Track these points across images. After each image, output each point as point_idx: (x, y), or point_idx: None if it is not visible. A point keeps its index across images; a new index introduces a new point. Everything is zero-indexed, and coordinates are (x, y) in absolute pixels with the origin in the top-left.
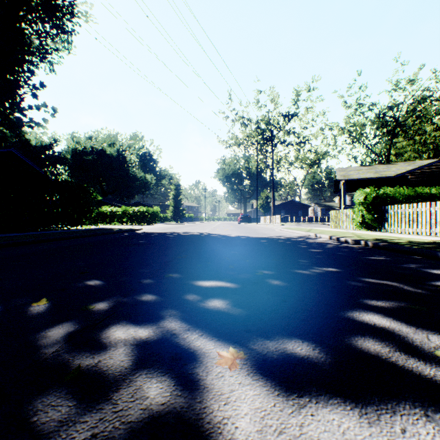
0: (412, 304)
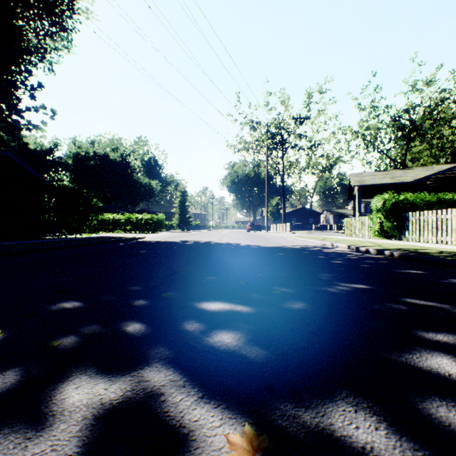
0: None
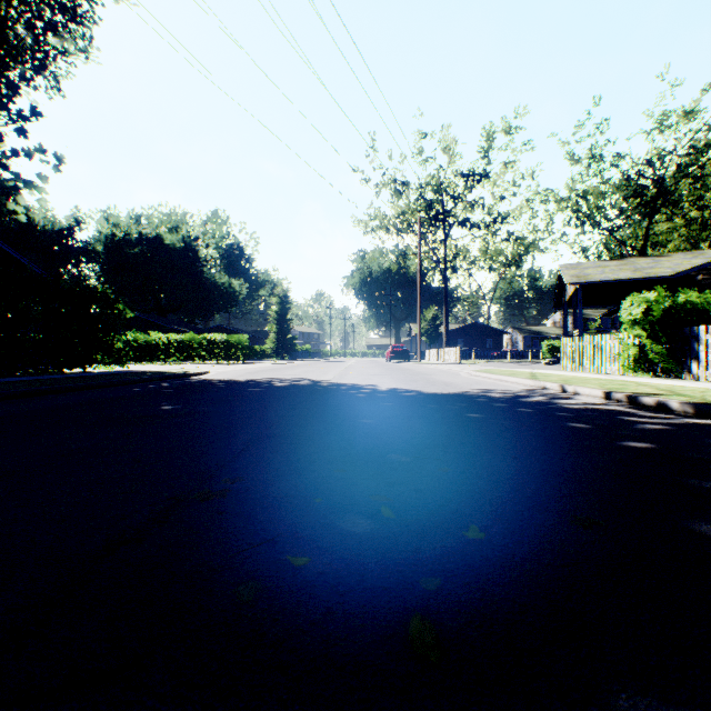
0: None
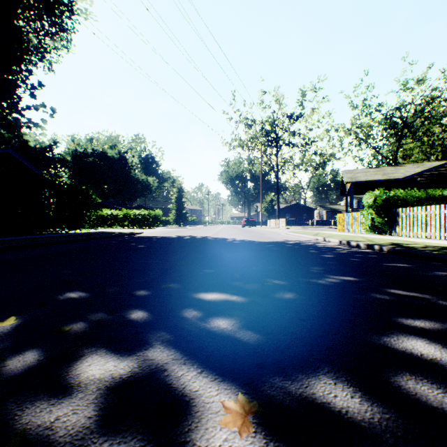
0: None
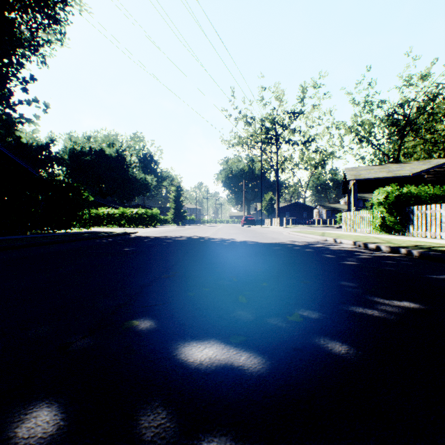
0: None
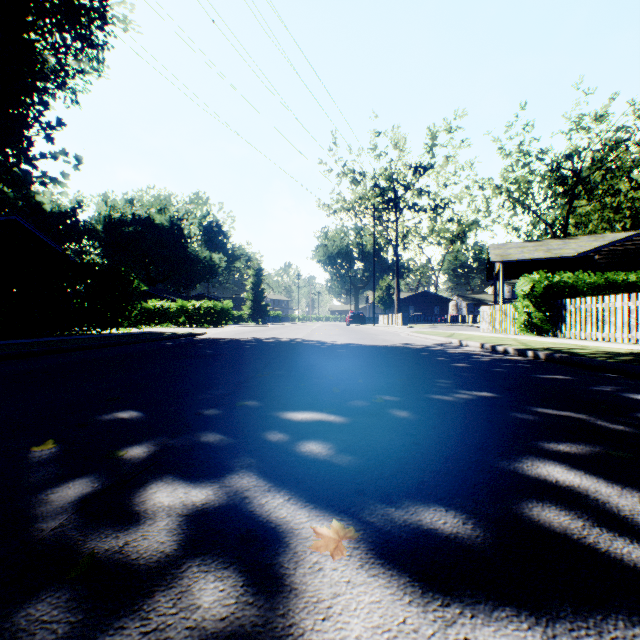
0: (612, 449)
